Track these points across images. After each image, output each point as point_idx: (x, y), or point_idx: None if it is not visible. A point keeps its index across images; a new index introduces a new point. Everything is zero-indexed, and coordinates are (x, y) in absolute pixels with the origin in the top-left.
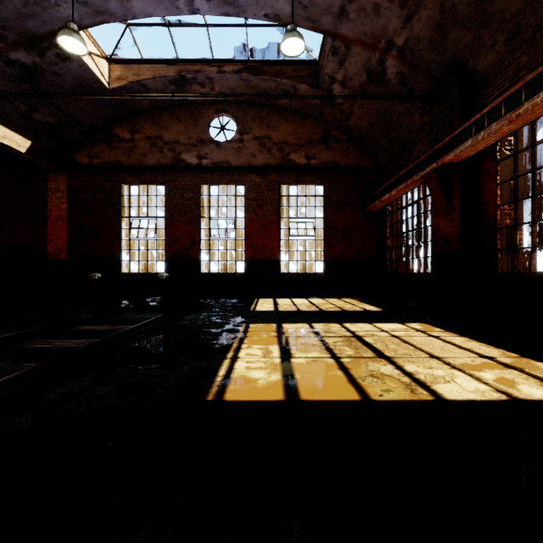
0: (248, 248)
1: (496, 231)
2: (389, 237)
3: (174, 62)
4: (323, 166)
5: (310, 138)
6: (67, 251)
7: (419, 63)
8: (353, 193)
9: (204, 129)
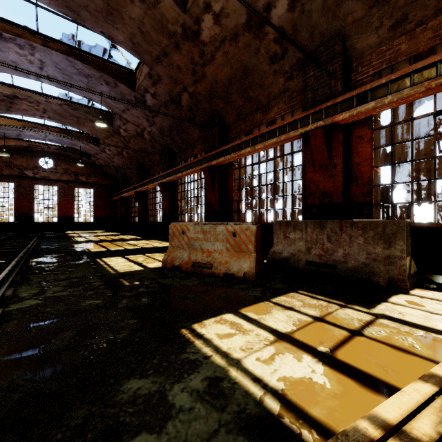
0: (59, 212)
1: (130, 213)
2: (118, 209)
3: (26, 141)
4: (93, 183)
5: (88, 172)
6: None
7: (117, 169)
8: (106, 193)
9: (37, 162)
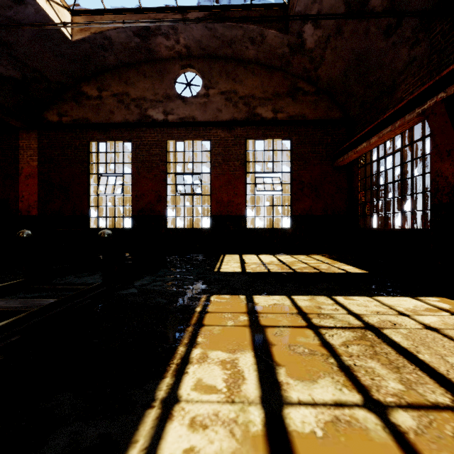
0: (213, 203)
1: None
2: (360, 191)
3: (137, 11)
4: (291, 119)
5: (277, 91)
6: (38, 207)
7: None
8: (321, 147)
9: (170, 85)
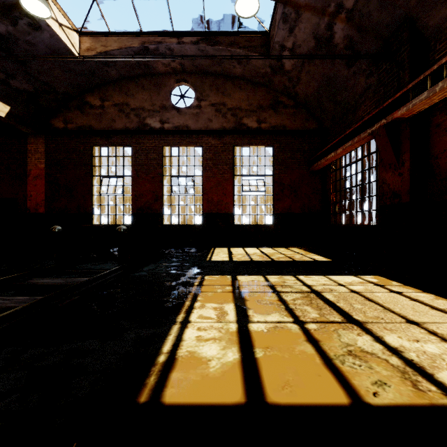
0: (205, 202)
1: None
2: (332, 192)
3: (138, 34)
4: (273, 129)
5: (261, 104)
6: (45, 206)
7: (367, 24)
8: (299, 154)
9: (166, 96)
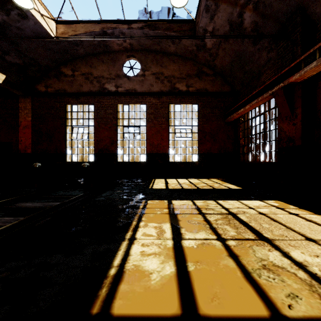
0: (148, 145)
1: None
2: (241, 138)
3: (99, 22)
4: (197, 92)
5: (189, 73)
6: (31, 148)
7: (269, 12)
8: (217, 109)
9: (120, 68)
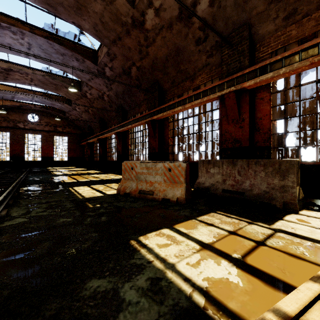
0: (42, 153)
1: (94, 154)
2: (85, 152)
3: (19, 102)
4: (67, 132)
5: (63, 124)
6: None
7: (85, 122)
8: (76, 140)
9: (26, 117)
